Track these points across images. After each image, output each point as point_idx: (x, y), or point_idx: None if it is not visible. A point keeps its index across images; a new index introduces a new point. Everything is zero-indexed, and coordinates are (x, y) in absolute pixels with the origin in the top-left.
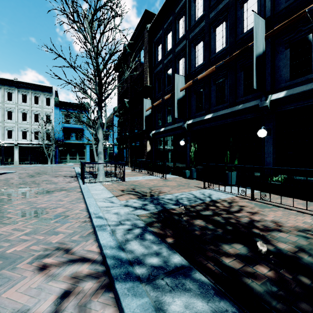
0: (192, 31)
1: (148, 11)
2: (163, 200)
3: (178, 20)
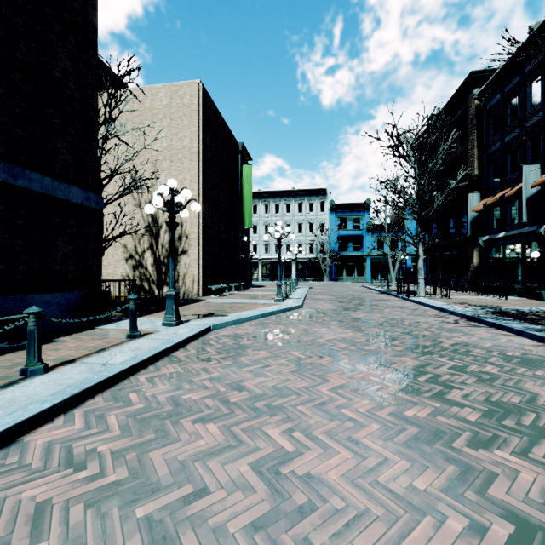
0: None
1: (476, 71)
2: (501, 308)
3: (530, 82)
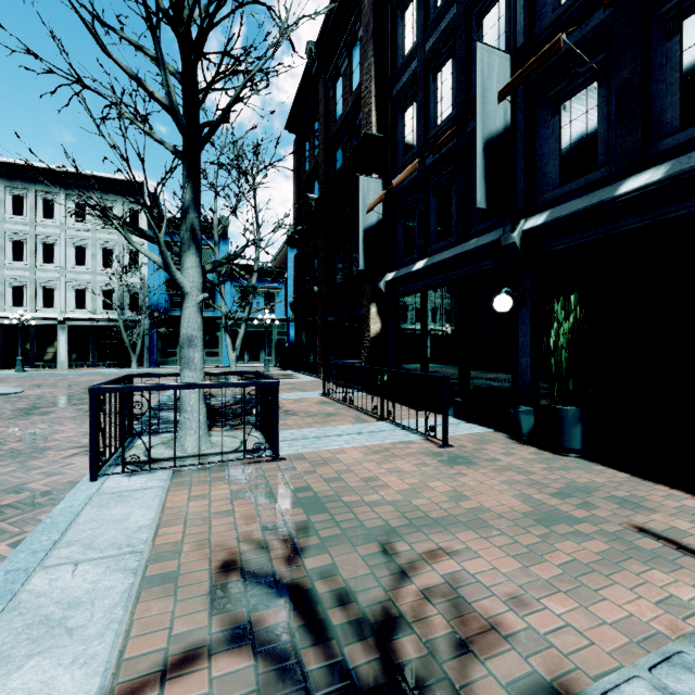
0: None
1: None
2: None
3: None
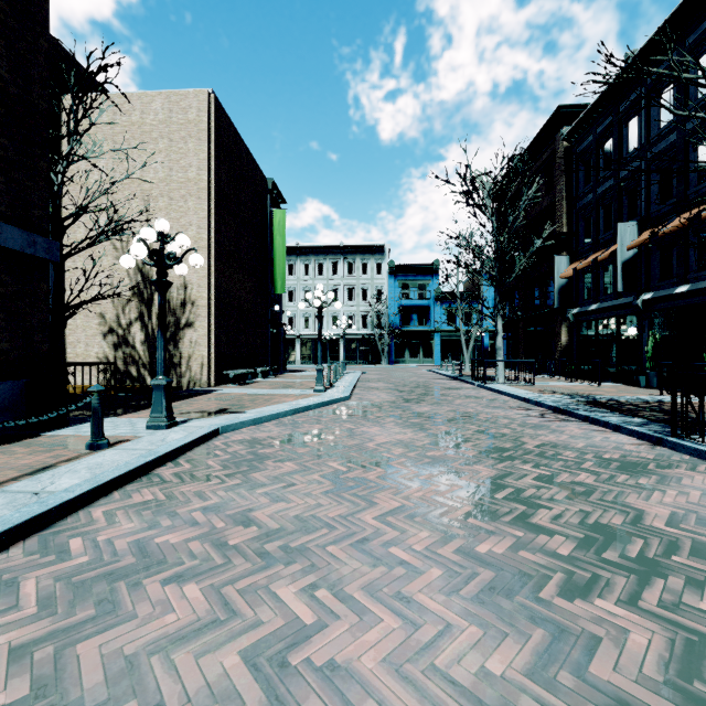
0: (653, 147)
1: (565, 105)
2: (594, 397)
3: (626, 122)
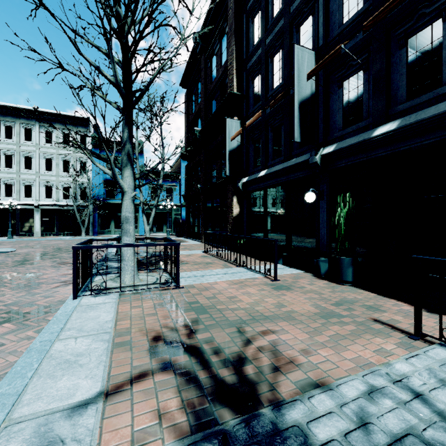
0: None
1: None
2: None
3: None
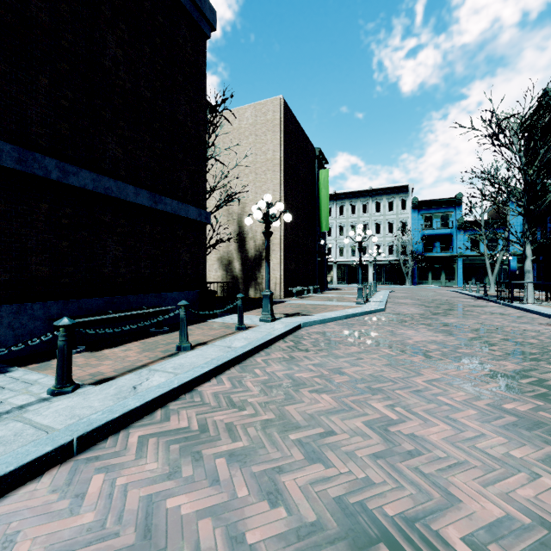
0: None
1: None
2: None
3: None
